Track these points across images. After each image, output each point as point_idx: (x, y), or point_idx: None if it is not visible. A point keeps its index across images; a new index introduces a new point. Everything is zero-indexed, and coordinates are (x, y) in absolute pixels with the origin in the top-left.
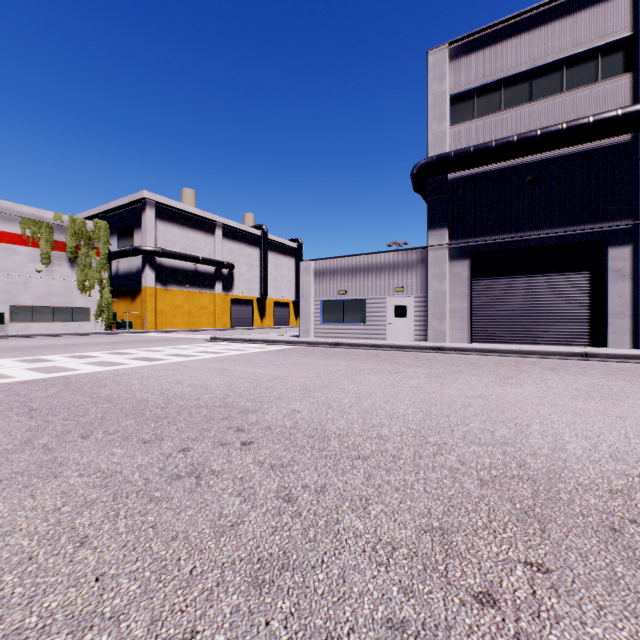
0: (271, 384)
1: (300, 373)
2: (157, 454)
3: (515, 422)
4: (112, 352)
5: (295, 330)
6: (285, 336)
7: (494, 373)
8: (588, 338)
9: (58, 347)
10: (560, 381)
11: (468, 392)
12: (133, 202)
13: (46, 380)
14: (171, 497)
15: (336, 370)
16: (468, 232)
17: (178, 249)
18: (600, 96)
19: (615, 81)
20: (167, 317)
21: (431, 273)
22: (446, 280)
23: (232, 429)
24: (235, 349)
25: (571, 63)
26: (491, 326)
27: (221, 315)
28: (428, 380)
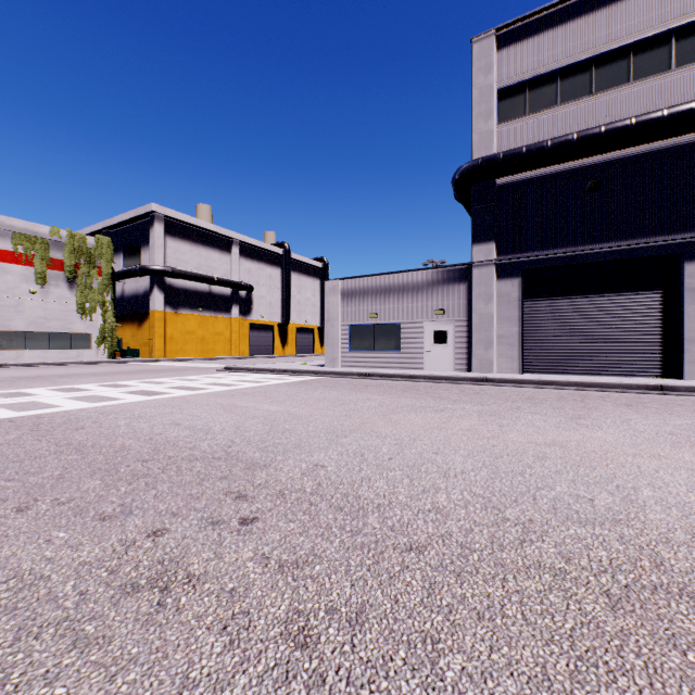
0: (289, 426)
1: (325, 411)
2: (114, 541)
3: (615, 484)
4: (108, 384)
5: (320, 358)
6: (309, 365)
7: (560, 411)
8: (660, 368)
9: (48, 378)
10: (645, 422)
11: (537, 437)
12: (140, 216)
13: (13, 420)
14: (110, 636)
15: (368, 407)
16: (519, 246)
17: (190, 269)
18: (674, 86)
19: (692, 69)
20: (178, 344)
21: (476, 293)
22: (493, 301)
23: (231, 495)
24: (251, 380)
25: (640, 49)
26: (545, 354)
27: (238, 342)
28: (482, 420)
